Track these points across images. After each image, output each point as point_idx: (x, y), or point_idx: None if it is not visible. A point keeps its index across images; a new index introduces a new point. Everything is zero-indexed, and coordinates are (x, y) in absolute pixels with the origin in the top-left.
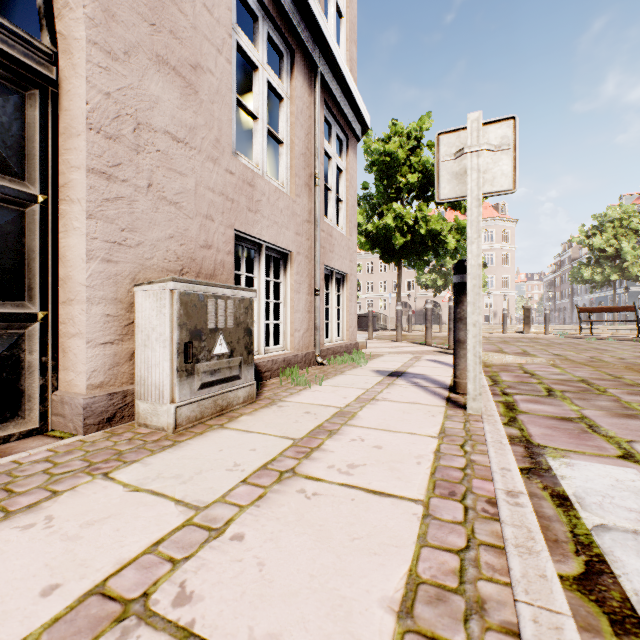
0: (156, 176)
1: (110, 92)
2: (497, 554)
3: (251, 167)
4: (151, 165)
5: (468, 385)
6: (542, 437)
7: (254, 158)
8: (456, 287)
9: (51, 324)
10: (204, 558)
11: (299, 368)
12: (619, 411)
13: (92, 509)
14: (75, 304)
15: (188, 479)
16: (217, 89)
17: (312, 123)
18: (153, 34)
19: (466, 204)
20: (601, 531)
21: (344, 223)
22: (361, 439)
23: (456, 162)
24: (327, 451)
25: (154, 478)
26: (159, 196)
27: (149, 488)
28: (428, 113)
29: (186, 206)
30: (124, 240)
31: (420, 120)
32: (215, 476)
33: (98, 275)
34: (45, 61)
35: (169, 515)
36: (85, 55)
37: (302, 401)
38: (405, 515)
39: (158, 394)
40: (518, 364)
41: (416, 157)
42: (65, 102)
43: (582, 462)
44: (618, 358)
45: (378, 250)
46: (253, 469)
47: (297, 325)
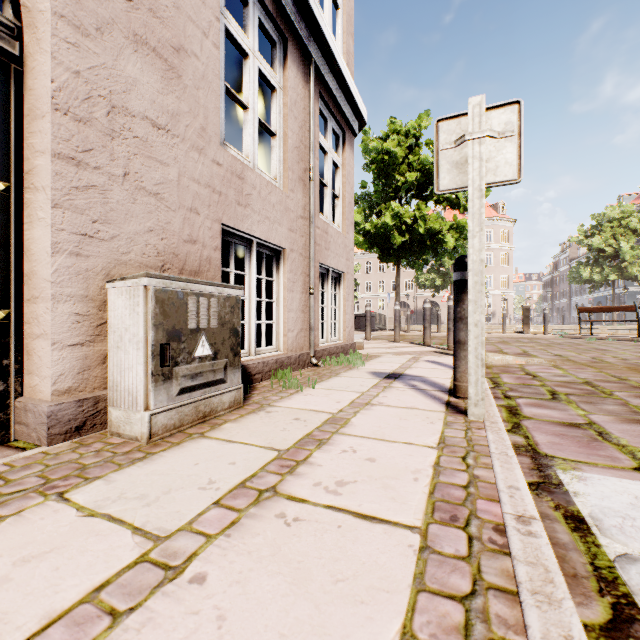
0: (133, 164)
1: (80, 71)
2: (509, 602)
3: (241, 159)
4: (128, 152)
5: (469, 389)
6: (549, 446)
7: (244, 150)
8: (456, 285)
9: (14, 324)
10: (153, 609)
11: (292, 370)
12: (629, 416)
13: (33, 540)
14: (40, 302)
15: (153, 500)
16: (203, 74)
17: (306, 116)
18: (130, 11)
19: (465, 203)
20: (626, 563)
21: (340, 220)
22: (353, 450)
23: (456, 150)
24: (314, 465)
25: (115, 499)
26: (137, 186)
27: (106, 512)
28: (427, 111)
29: (168, 198)
30: (96, 232)
31: (419, 118)
32: (185, 496)
33: (65, 270)
34: (6, 35)
35: (122, 548)
36: (50, 28)
37: (292, 406)
38: (399, 547)
39: (131, 400)
40: (519, 365)
41: (415, 155)
42: (29, 81)
43: (595, 475)
44: (621, 359)
45: (376, 249)
46: (229, 487)
47: (290, 325)
